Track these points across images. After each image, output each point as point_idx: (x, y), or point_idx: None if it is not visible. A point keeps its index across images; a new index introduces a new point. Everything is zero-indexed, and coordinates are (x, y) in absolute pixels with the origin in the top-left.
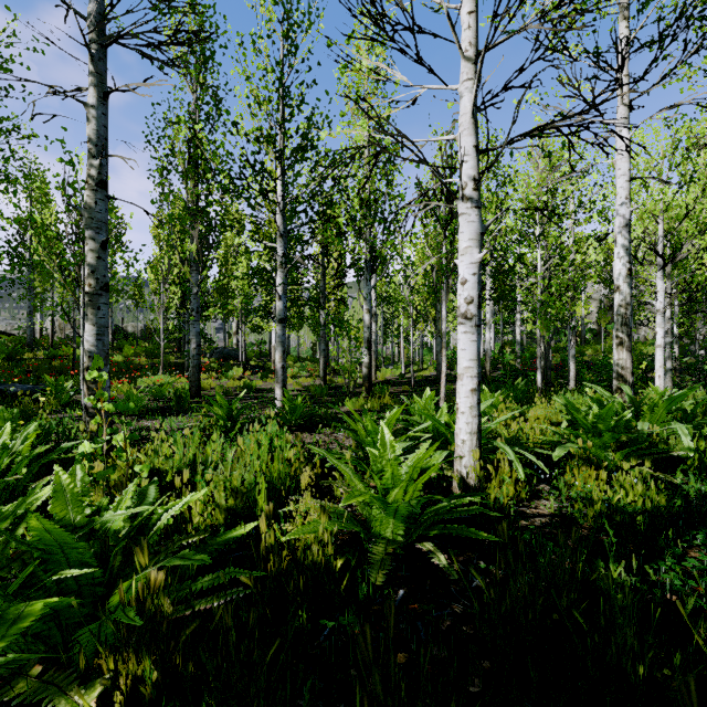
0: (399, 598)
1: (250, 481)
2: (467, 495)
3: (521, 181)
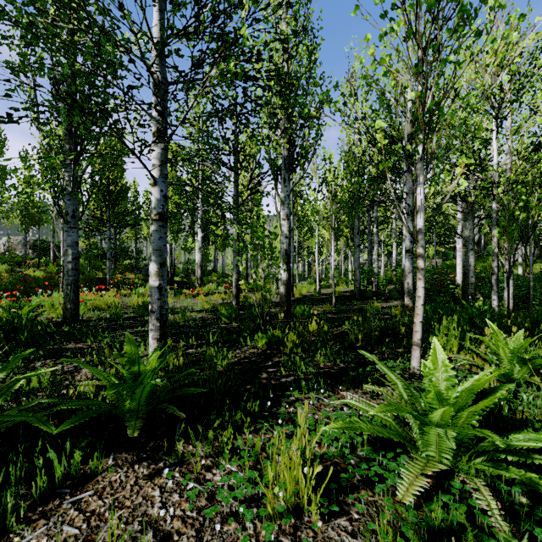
0: None
1: None
2: None
3: None
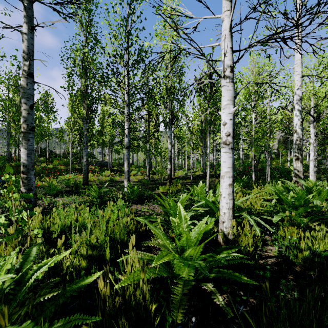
0: (192, 324)
1: (102, 238)
2: (230, 248)
3: (245, 80)
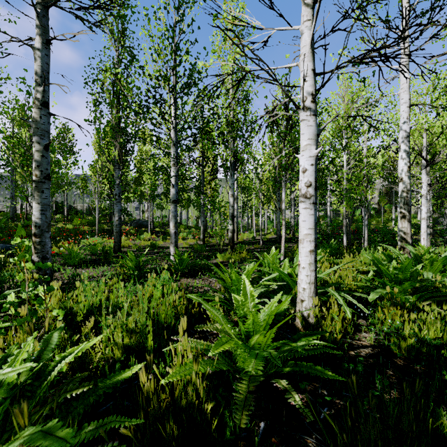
0: (260, 431)
1: (142, 322)
2: (311, 334)
3: (333, 110)
